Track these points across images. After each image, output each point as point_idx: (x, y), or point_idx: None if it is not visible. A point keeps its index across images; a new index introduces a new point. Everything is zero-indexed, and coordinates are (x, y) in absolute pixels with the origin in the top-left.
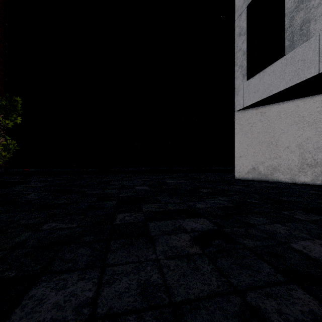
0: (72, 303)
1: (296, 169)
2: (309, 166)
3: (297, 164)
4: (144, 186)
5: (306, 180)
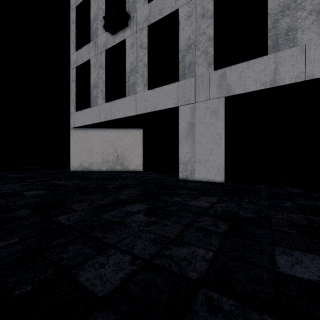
0: None
1: (101, 164)
2: (106, 162)
3: (101, 162)
4: None
5: (104, 169)
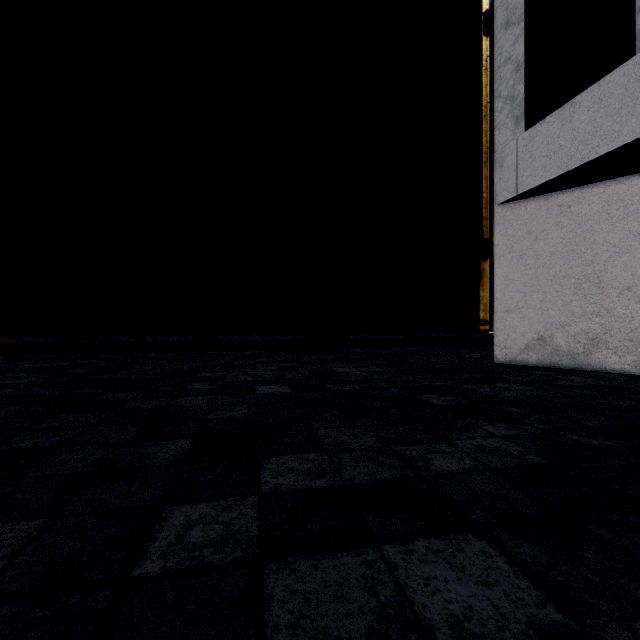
0: None
1: None
2: None
3: None
4: (279, 386)
5: None
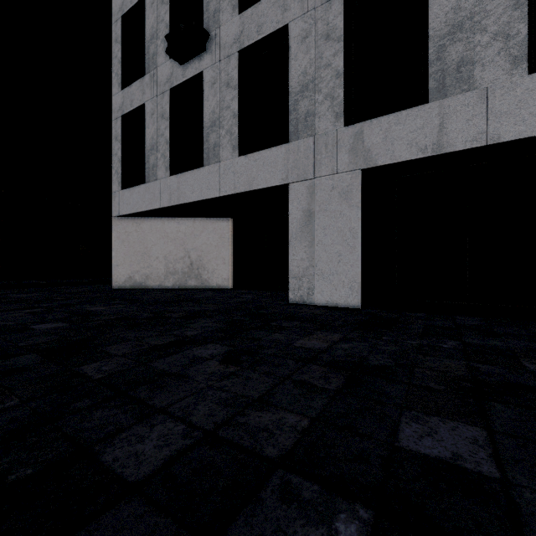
0: None
1: (163, 277)
2: (171, 274)
3: (163, 273)
4: None
5: (169, 286)
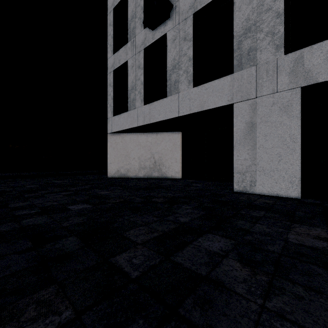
0: (25, 204)
1: (137, 170)
2: (142, 168)
3: (138, 168)
4: (34, 185)
5: (141, 176)
